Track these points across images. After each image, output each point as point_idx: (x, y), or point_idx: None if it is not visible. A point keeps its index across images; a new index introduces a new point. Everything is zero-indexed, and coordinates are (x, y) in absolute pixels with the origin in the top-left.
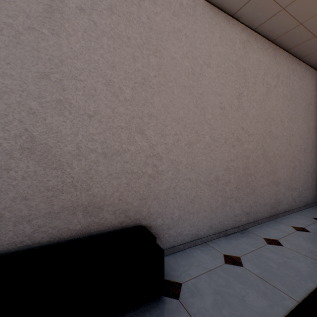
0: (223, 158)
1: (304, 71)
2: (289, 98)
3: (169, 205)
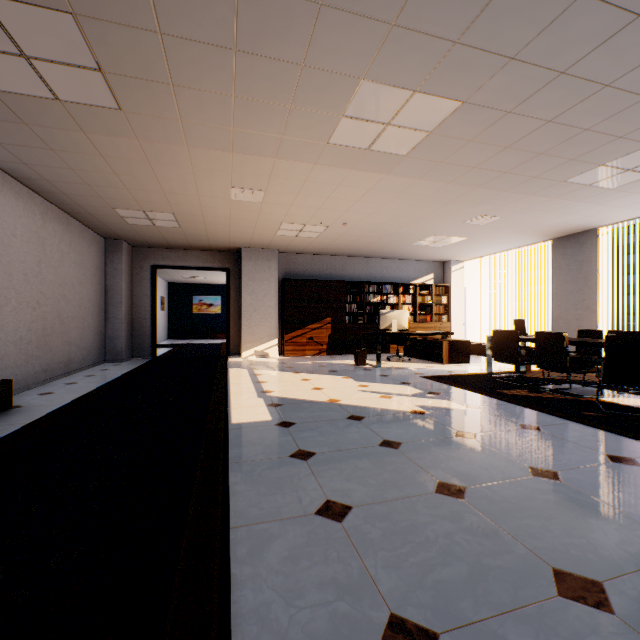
0: (27, 320)
1: (94, 238)
2: (80, 264)
3: None
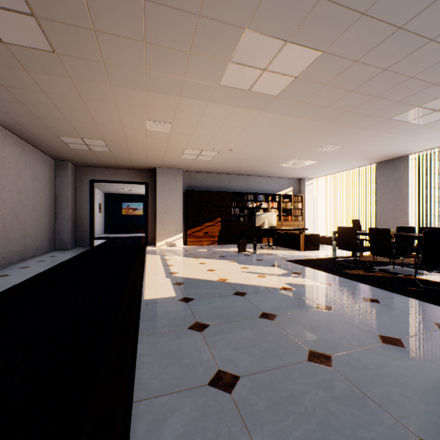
0: None
1: (45, 159)
2: (34, 178)
3: None
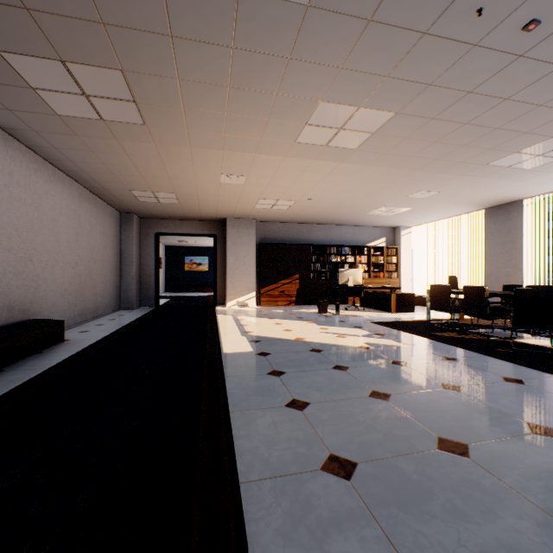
0: (69, 276)
1: (112, 212)
2: (104, 233)
3: (44, 307)
